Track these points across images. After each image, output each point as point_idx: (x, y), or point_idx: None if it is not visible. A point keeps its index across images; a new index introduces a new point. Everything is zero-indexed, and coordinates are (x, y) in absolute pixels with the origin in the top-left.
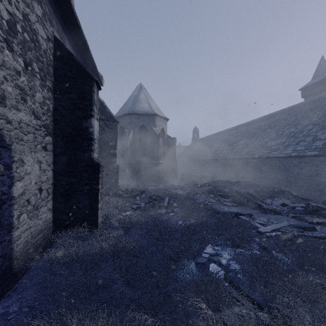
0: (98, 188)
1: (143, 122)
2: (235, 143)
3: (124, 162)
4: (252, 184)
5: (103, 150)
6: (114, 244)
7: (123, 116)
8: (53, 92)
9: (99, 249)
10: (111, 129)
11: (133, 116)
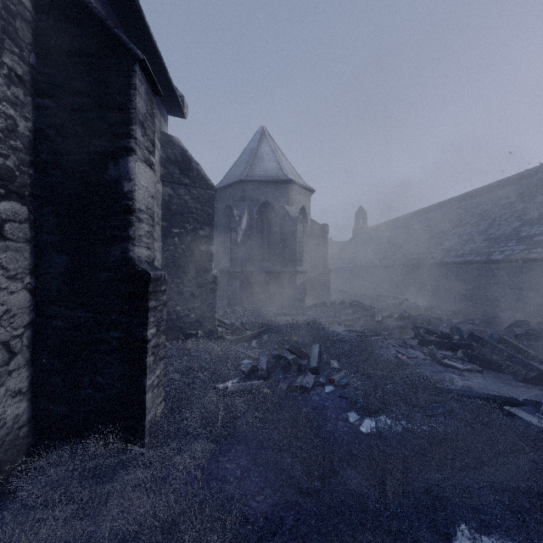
0: (145, 337)
1: (267, 196)
2: (443, 234)
3: (231, 270)
4: (496, 316)
5: (185, 245)
6: (162, 538)
7: (230, 186)
8: (32, 92)
9: (121, 538)
10: (201, 203)
11: (249, 186)
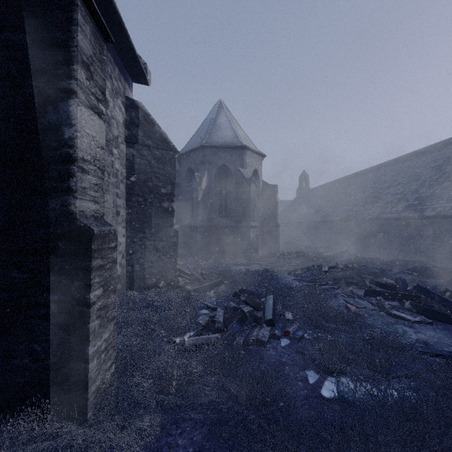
0: (88, 300)
1: (224, 160)
2: (378, 193)
3: (192, 225)
4: (434, 267)
5: (148, 202)
6: None
7: (192, 151)
8: None
9: None
10: (163, 163)
11: (208, 151)
